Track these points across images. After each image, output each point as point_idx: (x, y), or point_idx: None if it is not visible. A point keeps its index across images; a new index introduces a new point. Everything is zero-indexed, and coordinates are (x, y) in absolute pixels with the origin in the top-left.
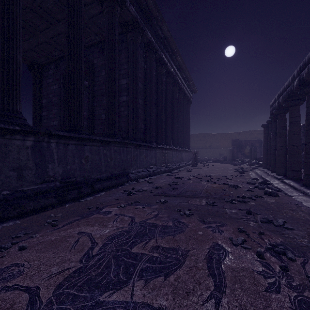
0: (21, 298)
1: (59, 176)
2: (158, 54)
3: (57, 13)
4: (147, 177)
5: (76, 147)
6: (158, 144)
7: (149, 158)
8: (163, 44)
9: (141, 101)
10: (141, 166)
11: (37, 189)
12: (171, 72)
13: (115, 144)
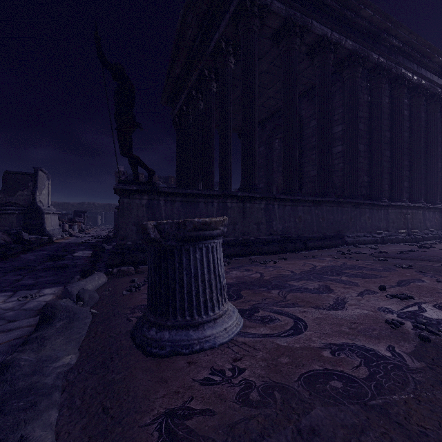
0: (287, 271)
1: (279, 231)
2: (392, 73)
3: (268, 83)
4: (371, 244)
5: (291, 207)
6: (392, 201)
7: (376, 220)
8: (403, 53)
9: (362, 147)
10: (361, 230)
11: (267, 239)
12: (420, 88)
13: (327, 203)
